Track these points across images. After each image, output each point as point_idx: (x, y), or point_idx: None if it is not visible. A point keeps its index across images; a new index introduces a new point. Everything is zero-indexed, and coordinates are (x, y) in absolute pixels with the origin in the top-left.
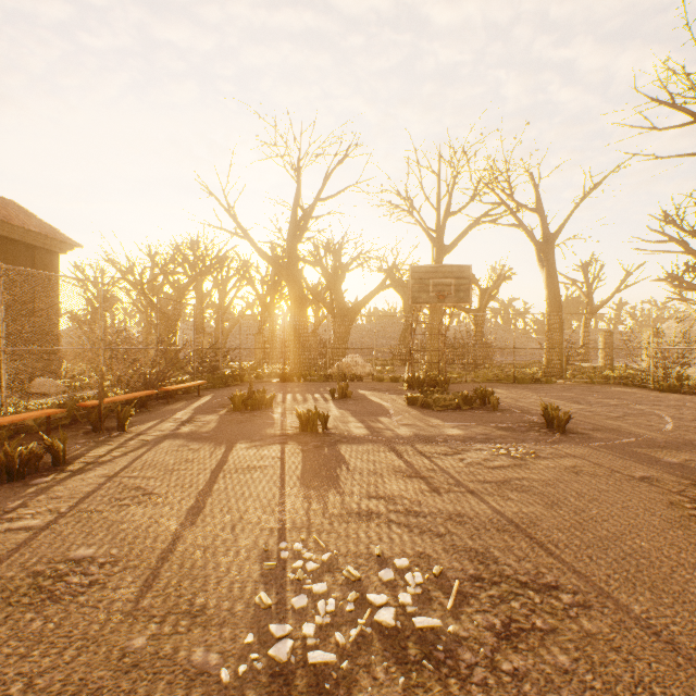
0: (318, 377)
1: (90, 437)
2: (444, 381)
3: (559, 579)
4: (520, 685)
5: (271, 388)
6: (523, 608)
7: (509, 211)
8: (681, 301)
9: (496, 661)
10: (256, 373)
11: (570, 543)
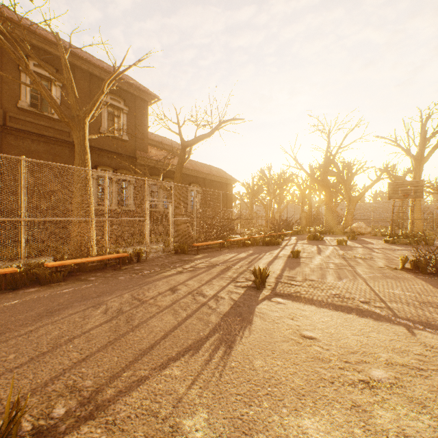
0: (339, 233)
1: None
2: (412, 235)
3: (396, 259)
4: (377, 261)
5: None
6: (385, 260)
7: None
8: None
9: (375, 260)
10: (308, 230)
11: None
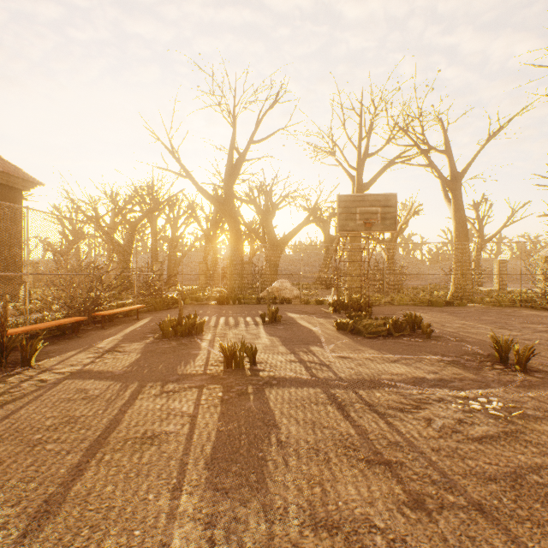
0: (251, 300)
1: None
2: (367, 304)
3: None
4: None
5: (207, 311)
6: None
7: (421, 152)
8: None
9: None
10: (195, 296)
11: None
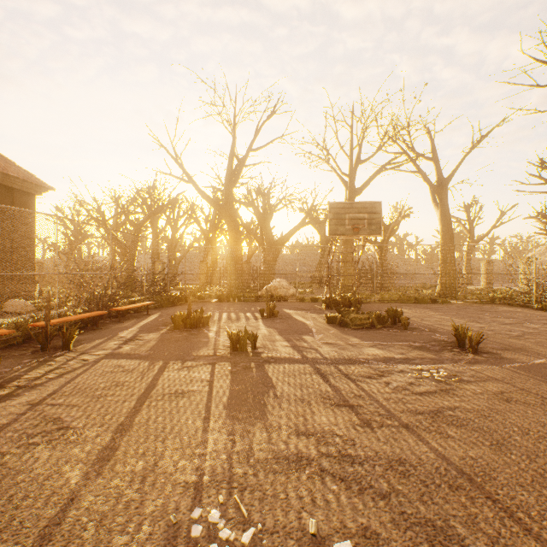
0: (250, 298)
1: (35, 357)
2: (357, 301)
3: None
4: None
5: (210, 308)
6: None
7: (409, 159)
8: (546, 235)
9: None
10: (198, 294)
11: (544, 510)
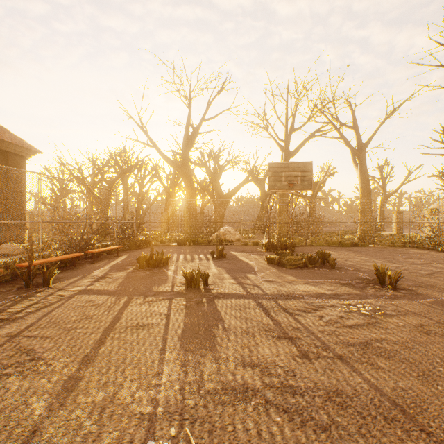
0: (203, 242)
1: (19, 292)
2: (291, 245)
3: None
4: None
5: (170, 250)
6: None
7: (334, 128)
8: None
9: None
10: (160, 239)
11: None
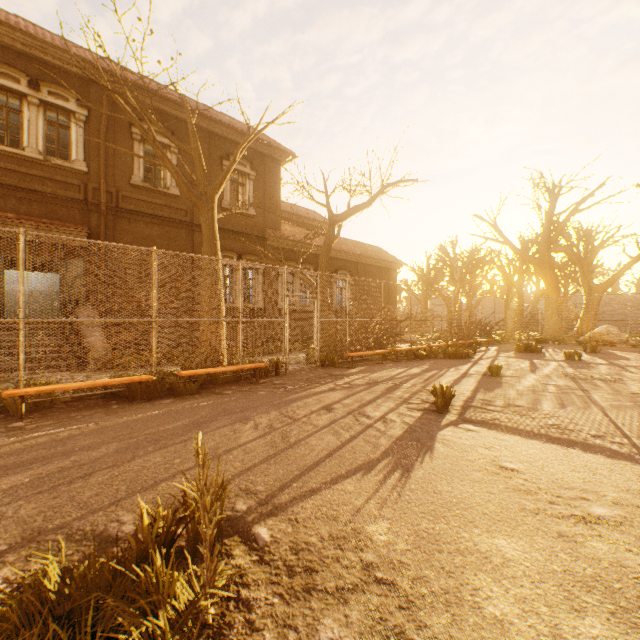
0: (569, 342)
1: None
2: None
3: None
4: (630, 384)
5: None
6: None
7: None
8: None
9: (627, 383)
10: (516, 337)
11: None
